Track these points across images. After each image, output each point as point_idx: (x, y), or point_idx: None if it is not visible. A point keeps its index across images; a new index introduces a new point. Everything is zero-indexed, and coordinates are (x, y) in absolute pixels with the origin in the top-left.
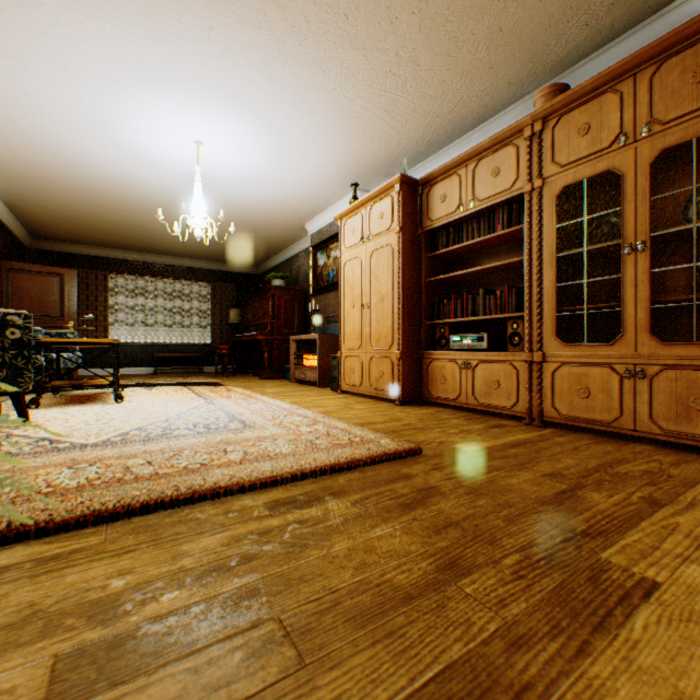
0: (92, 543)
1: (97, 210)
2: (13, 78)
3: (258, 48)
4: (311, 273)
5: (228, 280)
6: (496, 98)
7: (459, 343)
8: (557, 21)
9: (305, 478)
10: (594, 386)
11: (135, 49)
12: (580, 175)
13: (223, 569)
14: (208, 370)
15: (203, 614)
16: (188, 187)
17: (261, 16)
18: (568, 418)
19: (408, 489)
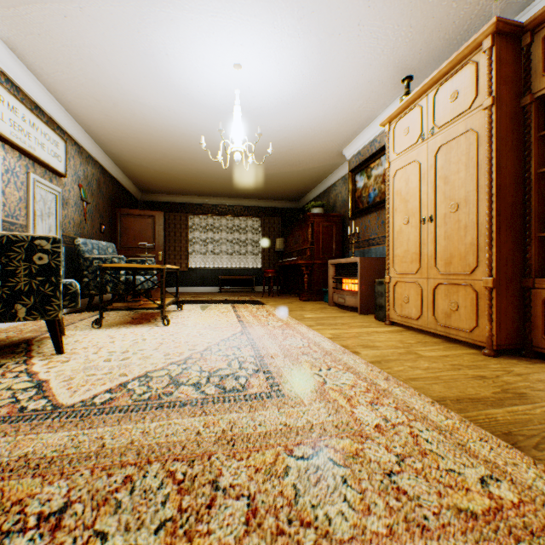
0: None
1: (173, 162)
2: (79, 29)
3: None
4: (348, 197)
5: (274, 214)
6: None
7: None
8: None
9: None
10: None
11: None
12: None
13: None
14: (259, 289)
15: None
16: None
17: None
18: None
19: None
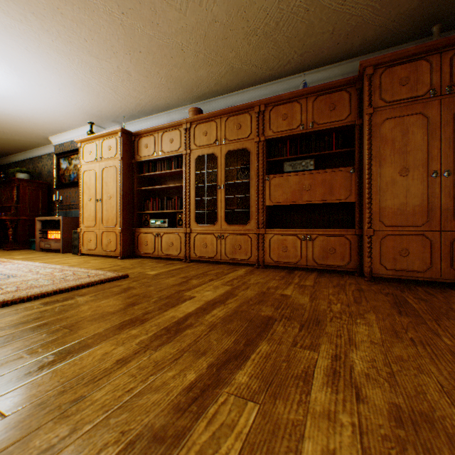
0: None
1: None
2: None
3: (18, 30)
4: (55, 173)
5: None
6: (173, 102)
7: (155, 224)
8: (196, 82)
9: (63, 293)
10: (209, 243)
11: None
12: (204, 152)
13: (26, 322)
14: None
15: (23, 332)
16: None
17: (23, 17)
18: (200, 257)
19: (119, 289)
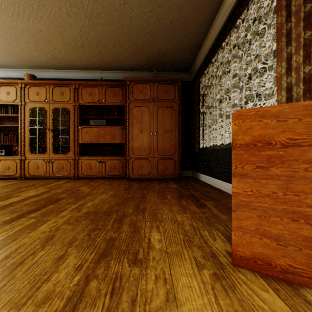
0: None
1: None
2: None
3: None
4: None
5: None
6: (11, 64)
7: None
8: (30, 57)
9: None
10: (40, 166)
11: None
12: (37, 106)
13: None
14: None
15: None
16: None
17: None
18: (33, 175)
19: None
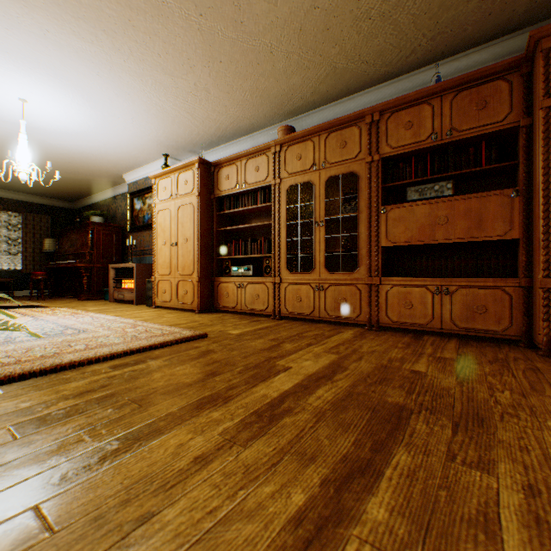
0: None
1: None
2: None
3: (90, 54)
4: (129, 215)
5: (42, 212)
6: (259, 122)
7: (237, 272)
8: (287, 93)
9: (133, 354)
10: (303, 295)
11: None
12: (297, 181)
13: (91, 391)
14: (19, 294)
15: (87, 404)
16: (6, 130)
17: (94, 37)
18: (292, 313)
19: (197, 352)
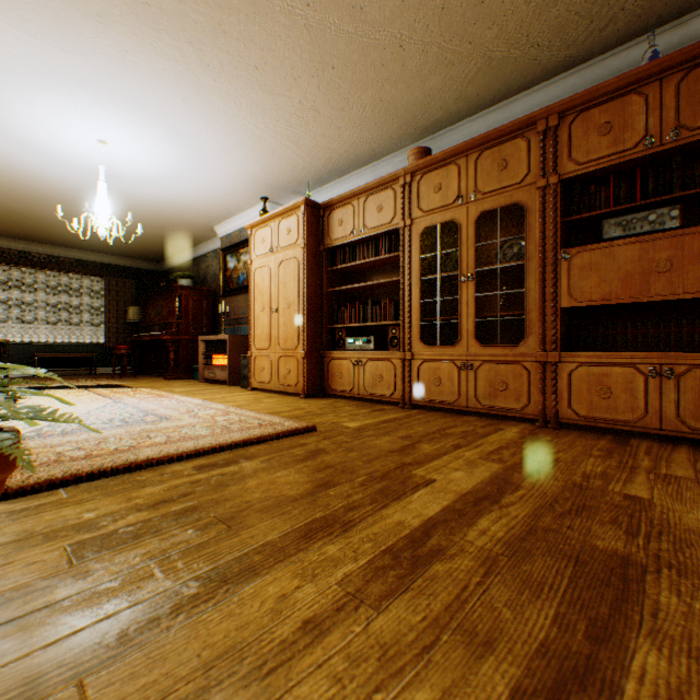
0: (53, 499)
1: None
2: None
3: (174, 75)
4: (221, 275)
5: (125, 275)
6: (382, 146)
7: (354, 345)
8: (421, 102)
9: (223, 451)
10: (444, 377)
11: (40, 52)
12: (435, 221)
13: (169, 501)
14: (102, 371)
15: (162, 520)
16: (86, 180)
17: (178, 53)
18: (428, 401)
19: (303, 451)
